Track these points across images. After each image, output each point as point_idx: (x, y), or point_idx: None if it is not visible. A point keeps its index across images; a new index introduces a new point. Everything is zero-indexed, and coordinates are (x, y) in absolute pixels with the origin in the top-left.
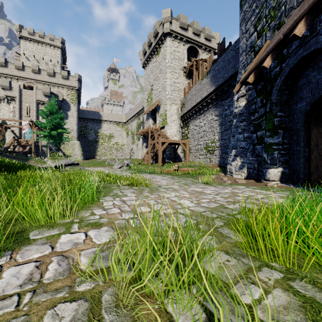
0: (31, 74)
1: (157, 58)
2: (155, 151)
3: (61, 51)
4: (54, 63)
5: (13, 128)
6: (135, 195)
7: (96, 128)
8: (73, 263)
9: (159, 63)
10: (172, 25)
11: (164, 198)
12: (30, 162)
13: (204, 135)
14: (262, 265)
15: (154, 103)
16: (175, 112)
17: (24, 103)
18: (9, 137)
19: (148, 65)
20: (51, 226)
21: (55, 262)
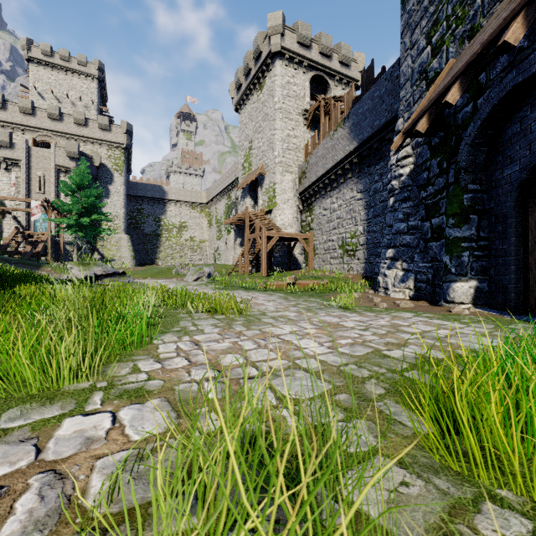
0: (48, 121)
1: (260, 94)
2: (256, 251)
3: (97, 83)
4: (86, 103)
5: (16, 212)
6: (218, 332)
7: (157, 213)
8: (73, 494)
9: (262, 103)
10: (285, 39)
11: (271, 337)
12: (43, 270)
13: (338, 225)
14: (481, 496)
15: (255, 171)
16: (290, 187)
17: (35, 170)
18: (9, 227)
19: (245, 107)
20: (49, 397)
21: (33, 491)
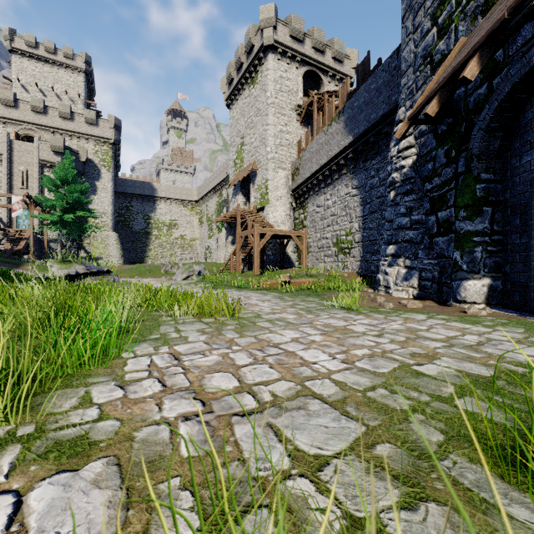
0: (31, 114)
1: (252, 89)
2: (248, 249)
3: (84, 77)
4: (73, 97)
5: None
6: (204, 340)
7: (146, 211)
8: None
9: (255, 98)
10: (278, 32)
11: (270, 346)
12: (23, 268)
13: (332, 222)
14: None
15: (247, 168)
16: (282, 183)
17: (18, 165)
18: None
19: (236, 102)
20: None
21: None
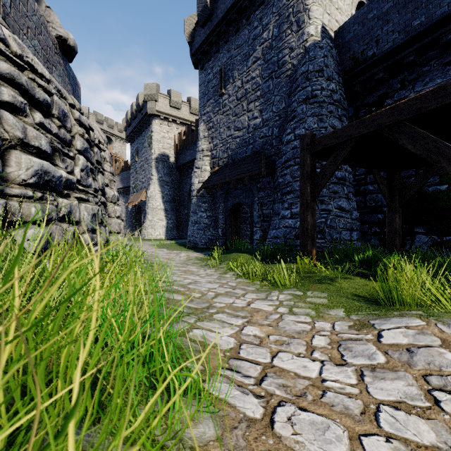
0: None
1: None
2: None
3: None
4: None
5: None
6: None
7: None
8: None
9: None
10: (90, 119)
11: None
12: None
13: None
14: None
15: None
16: None
17: None
18: None
19: None
20: None
21: None
